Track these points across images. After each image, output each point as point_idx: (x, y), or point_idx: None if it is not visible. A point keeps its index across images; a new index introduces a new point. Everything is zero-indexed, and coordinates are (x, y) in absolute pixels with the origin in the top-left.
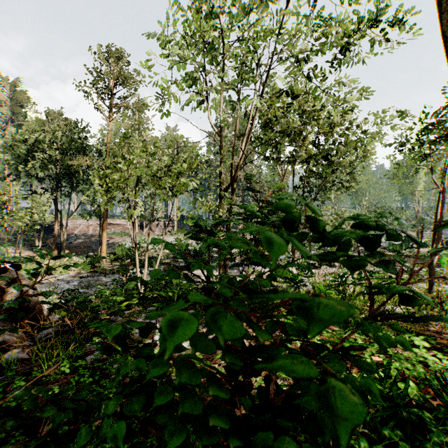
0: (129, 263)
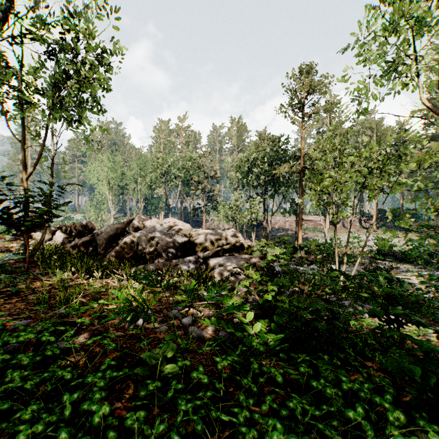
0: (322, 258)
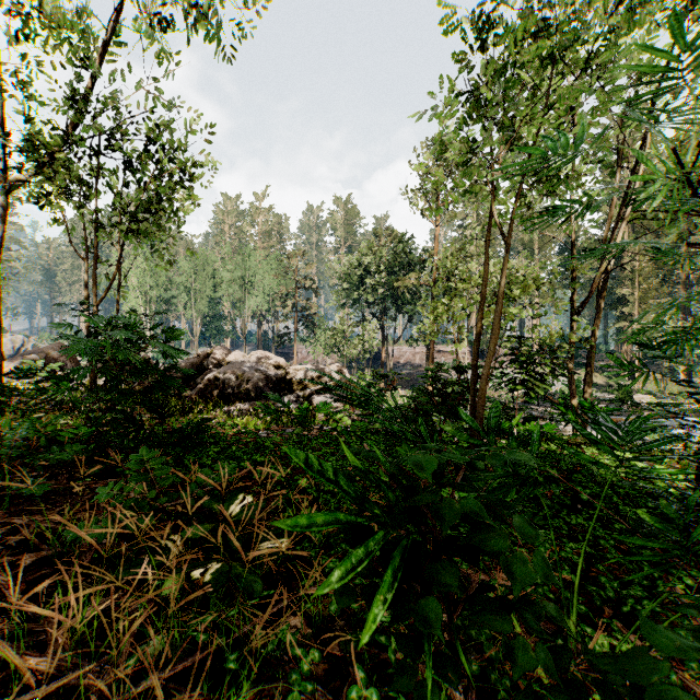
0: None
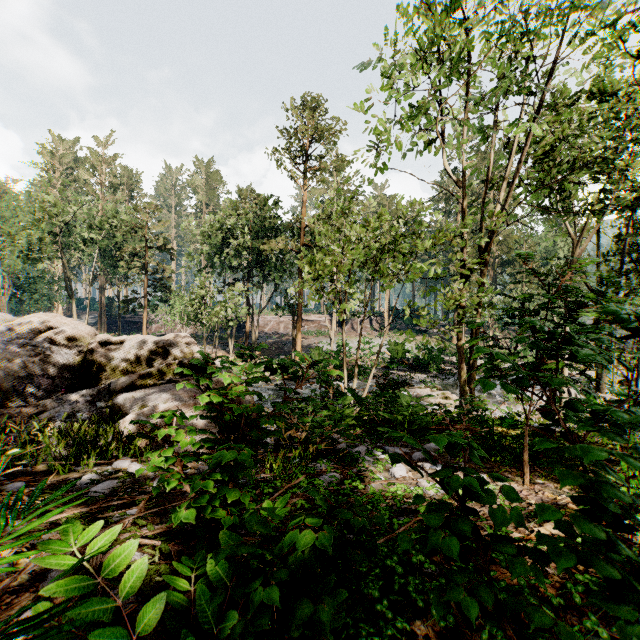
0: None
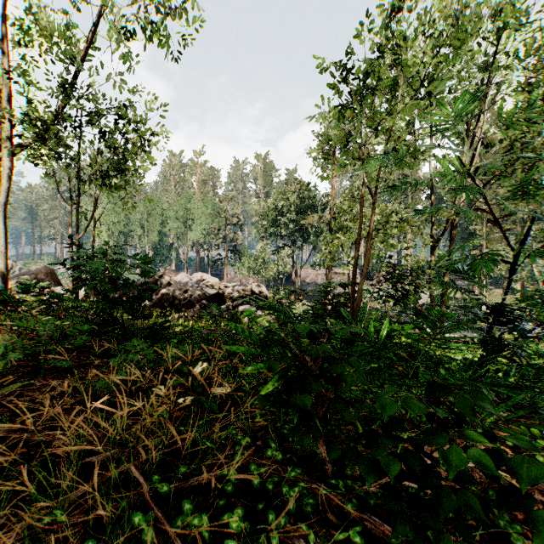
0: None
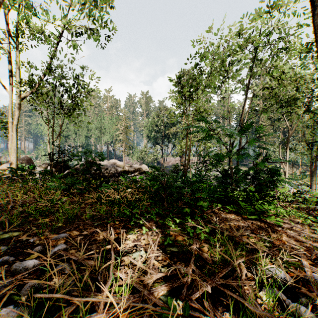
0: None
